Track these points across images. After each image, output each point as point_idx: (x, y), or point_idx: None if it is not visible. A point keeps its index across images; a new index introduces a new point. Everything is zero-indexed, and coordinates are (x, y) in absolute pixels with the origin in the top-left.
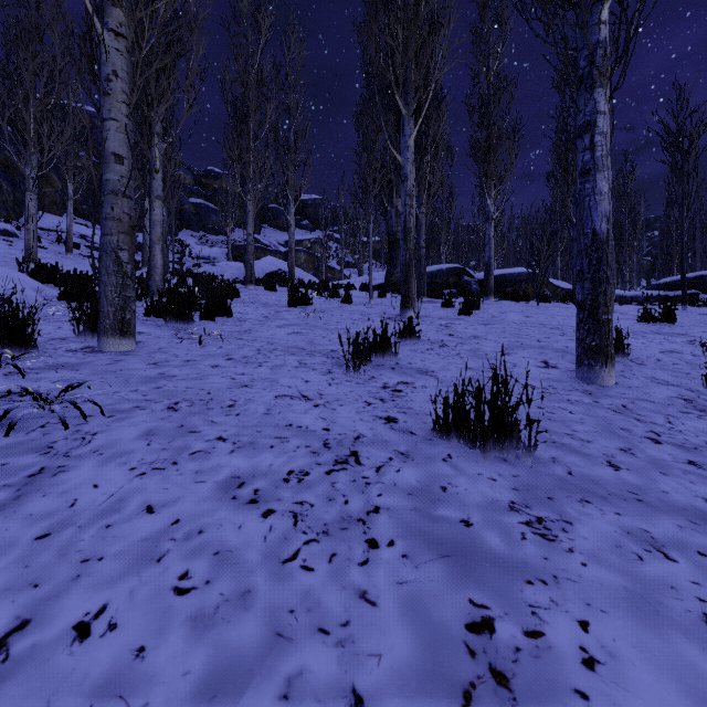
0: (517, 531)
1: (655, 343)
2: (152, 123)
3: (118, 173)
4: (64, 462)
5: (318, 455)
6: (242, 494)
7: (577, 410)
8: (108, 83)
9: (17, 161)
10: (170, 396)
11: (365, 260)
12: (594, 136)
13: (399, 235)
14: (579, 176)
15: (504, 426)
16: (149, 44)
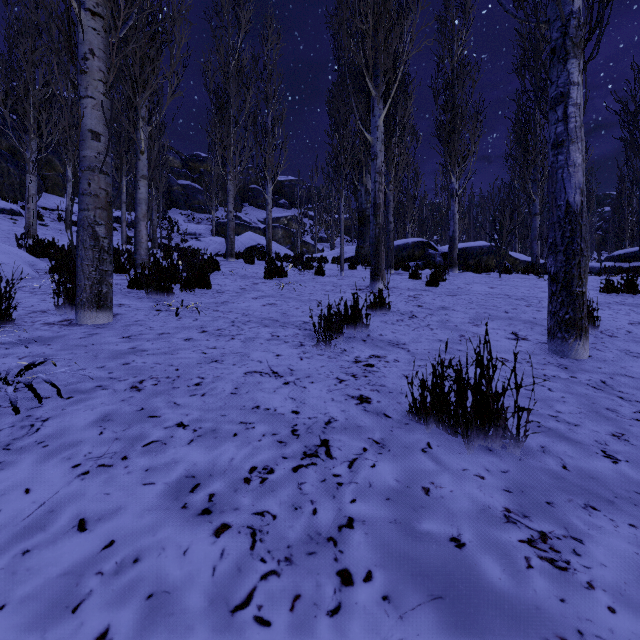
0: (520, 555)
1: (622, 314)
2: (138, 107)
3: (95, 150)
4: (1, 457)
5: (285, 446)
6: (194, 501)
7: (555, 386)
8: (85, 61)
9: (18, 146)
10: (136, 373)
11: (336, 235)
12: (568, 107)
13: (368, 212)
14: (551, 148)
15: (488, 413)
16: (128, 26)
